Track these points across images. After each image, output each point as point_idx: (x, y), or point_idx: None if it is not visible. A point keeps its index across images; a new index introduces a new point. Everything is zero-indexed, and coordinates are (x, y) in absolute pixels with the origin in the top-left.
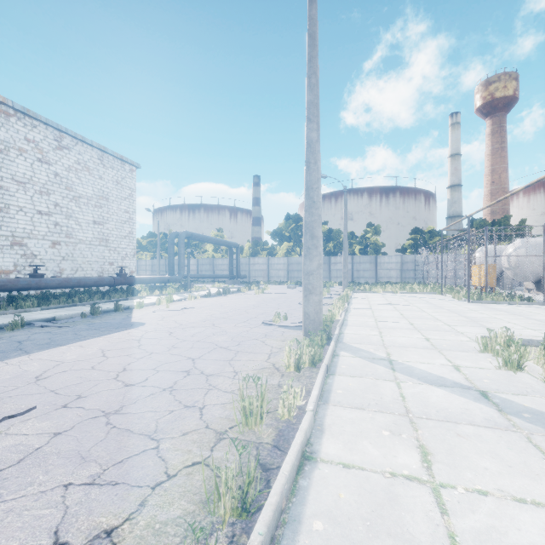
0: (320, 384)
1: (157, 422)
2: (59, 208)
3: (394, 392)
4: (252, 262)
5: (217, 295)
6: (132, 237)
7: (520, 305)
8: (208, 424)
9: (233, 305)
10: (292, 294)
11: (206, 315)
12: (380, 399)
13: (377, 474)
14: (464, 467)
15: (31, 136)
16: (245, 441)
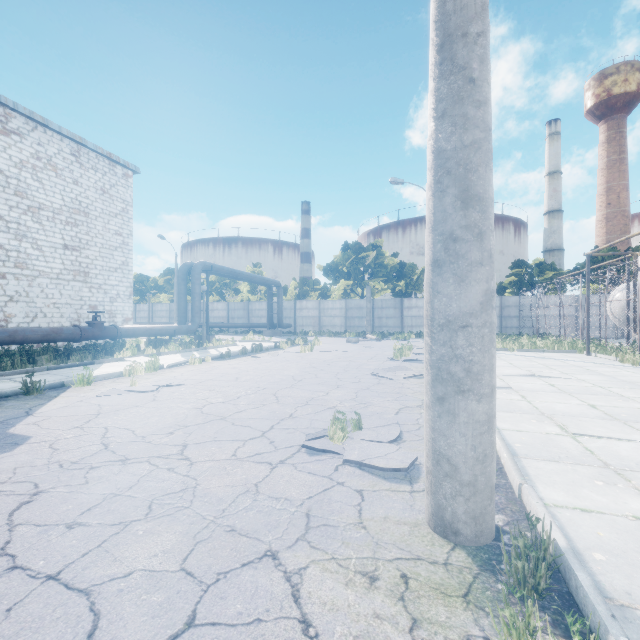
0: None
1: None
2: (3, 222)
3: None
4: (299, 307)
5: (242, 354)
6: (127, 269)
7: None
8: None
9: (258, 377)
10: (355, 352)
11: (191, 408)
12: None
13: None
14: None
15: None
16: None
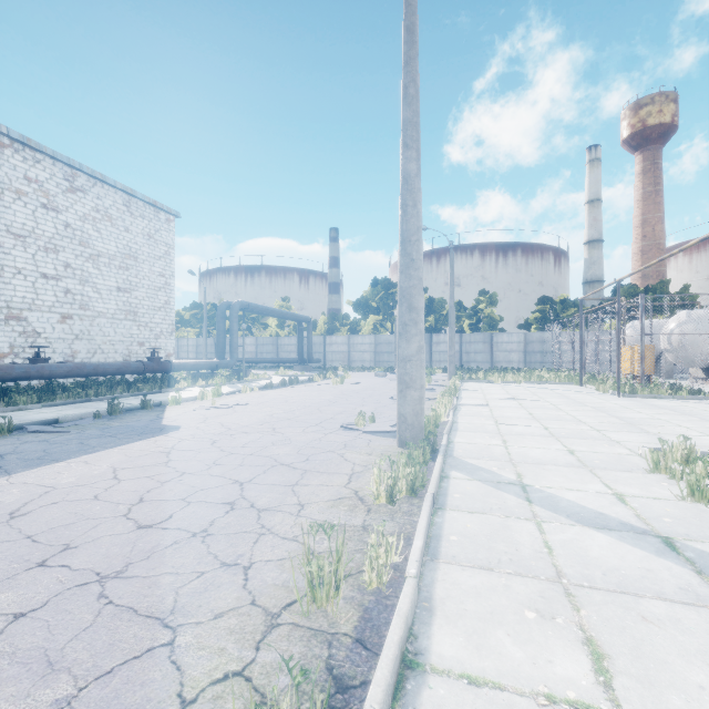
0: (425, 528)
1: (178, 594)
2: (70, 270)
3: (535, 540)
4: (328, 342)
5: (281, 385)
6: (169, 308)
7: (689, 400)
8: (254, 597)
9: (302, 400)
10: (381, 384)
11: (265, 415)
12: (515, 552)
13: (525, 699)
14: (665, 683)
15: (33, 174)
16: (311, 630)
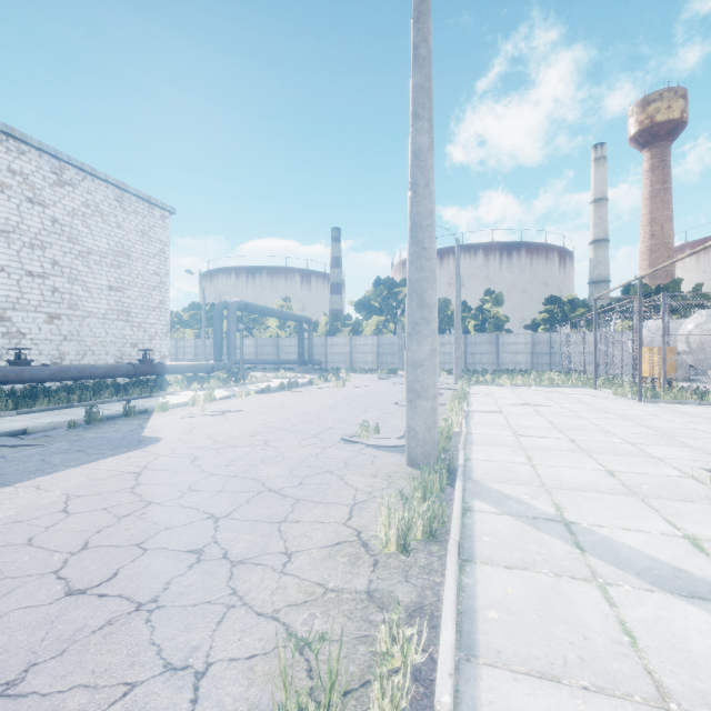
0: (455, 605)
1: None
2: (58, 267)
3: (606, 619)
4: (330, 343)
5: (280, 389)
6: (164, 308)
7: None
8: None
9: (300, 406)
10: (384, 387)
11: (258, 424)
12: (584, 643)
13: None
14: None
15: (18, 166)
16: None
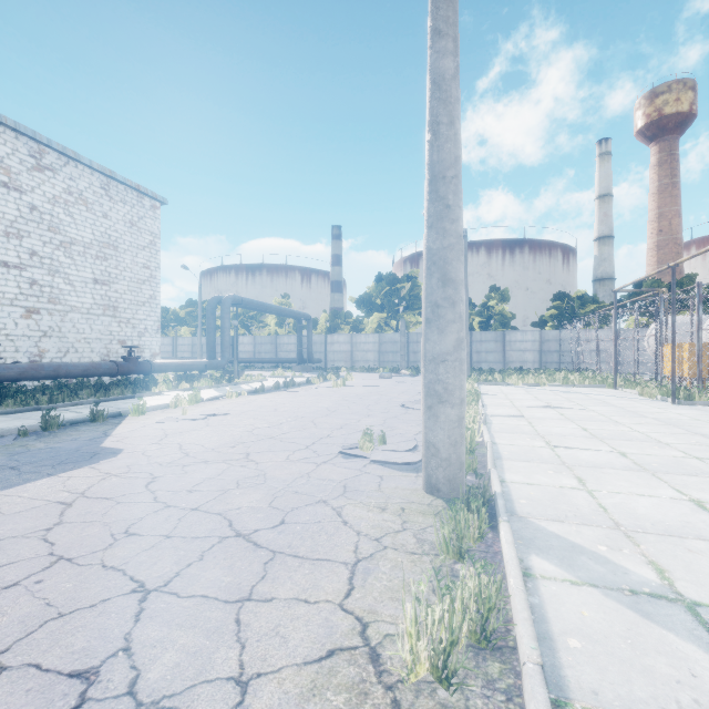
0: None
1: None
2: (37, 258)
3: None
4: (330, 341)
5: (275, 389)
6: (155, 303)
7: None
8: None
9: (295, 408)
10: (387, 387)
11: (242, 431)
12: None
13: None
14: None
15: None
16: None
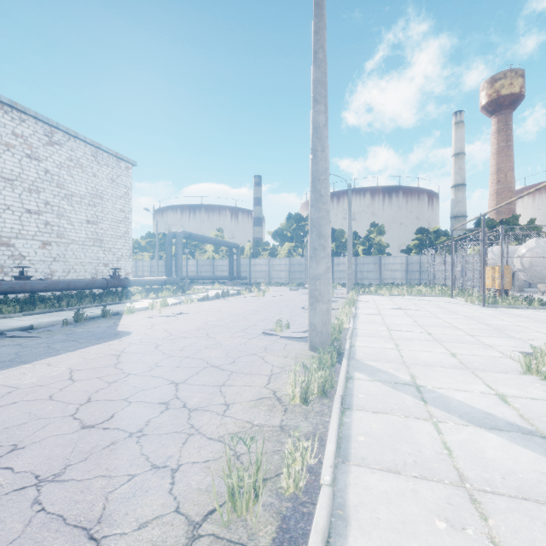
0: (336, 431)
1: (107, 500)
2: (49, 206)
3: (435, 441)
4: (253, 263)
5: (215, 297)
6: (128, 237)
7: (540, 310)
8: (179, 504)
9: (232, 310)
10: (294, 296)
11: (201, 322)
12: (418, 454)
13: None
14: None
15: (20, 131)
16: (231, 544)
